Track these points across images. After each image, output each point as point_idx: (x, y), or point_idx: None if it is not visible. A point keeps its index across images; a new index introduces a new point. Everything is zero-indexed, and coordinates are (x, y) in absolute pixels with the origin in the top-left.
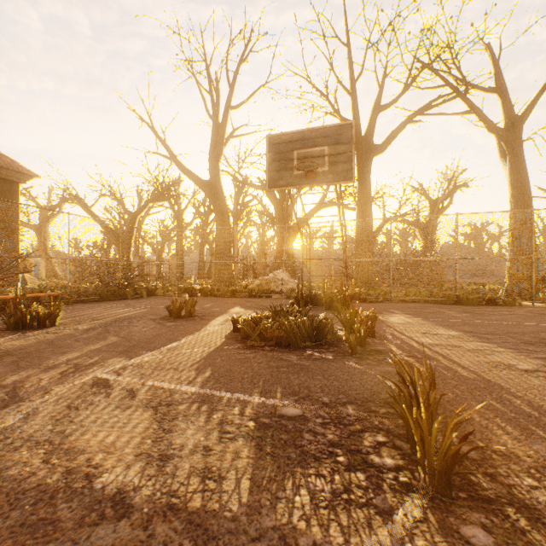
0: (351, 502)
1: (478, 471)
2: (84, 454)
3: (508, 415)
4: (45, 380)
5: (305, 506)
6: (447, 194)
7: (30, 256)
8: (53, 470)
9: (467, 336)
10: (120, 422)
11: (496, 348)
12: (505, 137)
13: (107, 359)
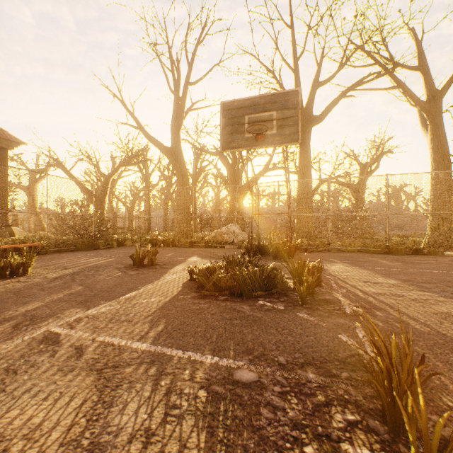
0: None
1: None
2: (1, 442)
3: None
4: None
5: None
6: (375, 158)
7: (11, 211)
8: None
9: (407, 285)
10: (57, 392)
11: (437, 297)
12: (427, 109)
13: (65, 310)
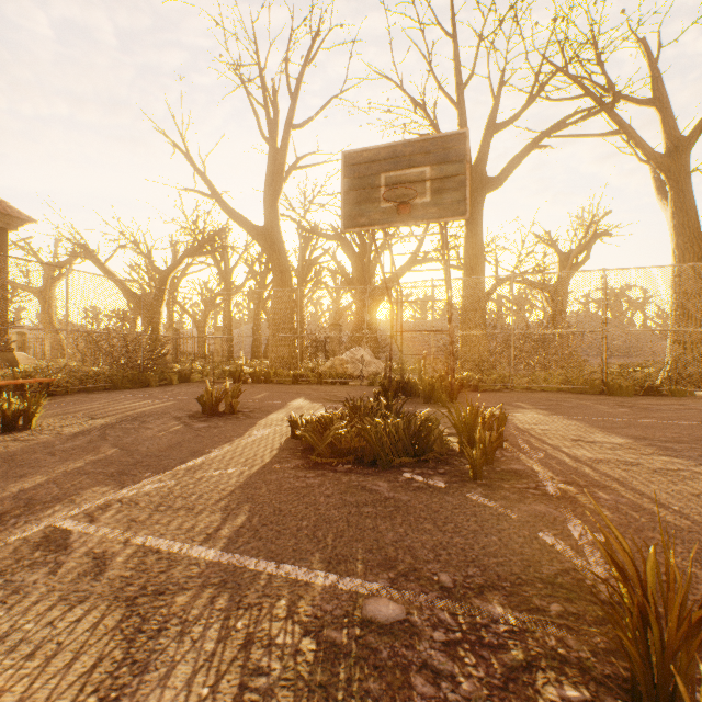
0: None
1: None
2: None
3: None
4: None
5: None
6: (584, 244)
7: (9, 327)
8: None
9: (642, 445)
10: (52, 642)
11: (695, 467)
12: (666, 166)
13: (85, 489)
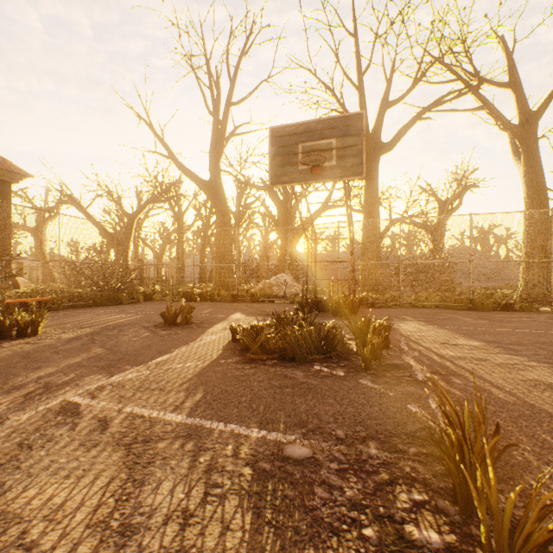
0: None
1: None
2: (19, 523)
3: None
4: (4, 406)
5: None
6: (457, 194)
7: (16, 258)
8: None
9: (492, 347)
10: (80, 469)
11: (527, 362)
12: (519, 134)
13: (85, 376)
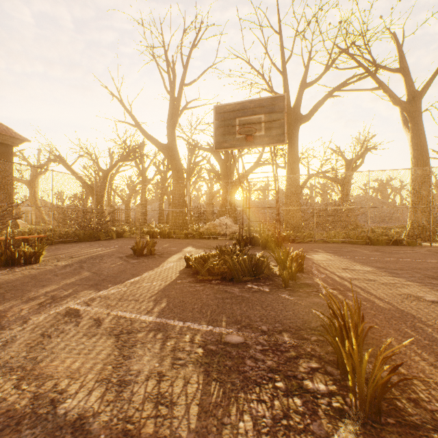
0: (290, 429)
1: (402, 396)
2: (52, 380)
3: (422, 342)
4: (25, 311)
5: (249, 432)
6: (360, 155)
7: (20, 205)
8: (22, 396)
9: (380, 271)
10: (86, 349)
11: (405, 282)
12: (407, 109)
13: (80, 291)
